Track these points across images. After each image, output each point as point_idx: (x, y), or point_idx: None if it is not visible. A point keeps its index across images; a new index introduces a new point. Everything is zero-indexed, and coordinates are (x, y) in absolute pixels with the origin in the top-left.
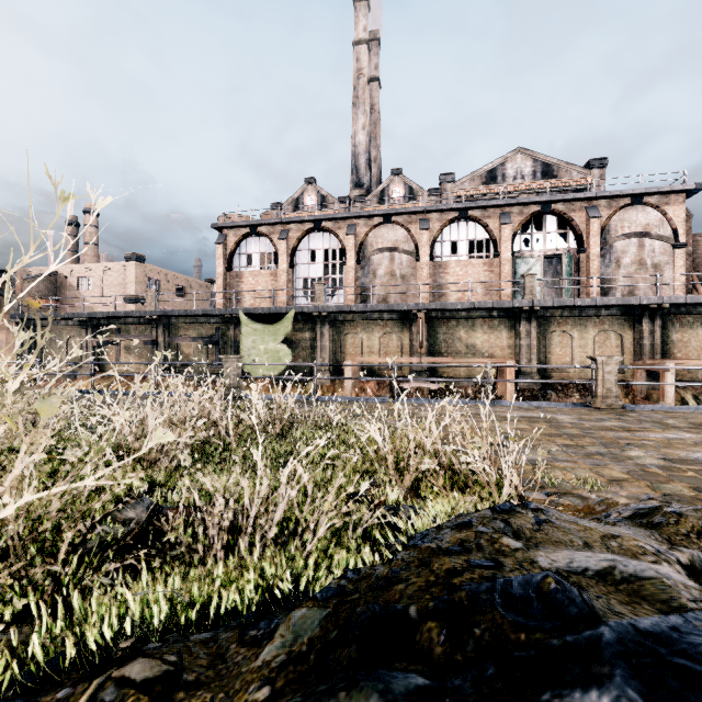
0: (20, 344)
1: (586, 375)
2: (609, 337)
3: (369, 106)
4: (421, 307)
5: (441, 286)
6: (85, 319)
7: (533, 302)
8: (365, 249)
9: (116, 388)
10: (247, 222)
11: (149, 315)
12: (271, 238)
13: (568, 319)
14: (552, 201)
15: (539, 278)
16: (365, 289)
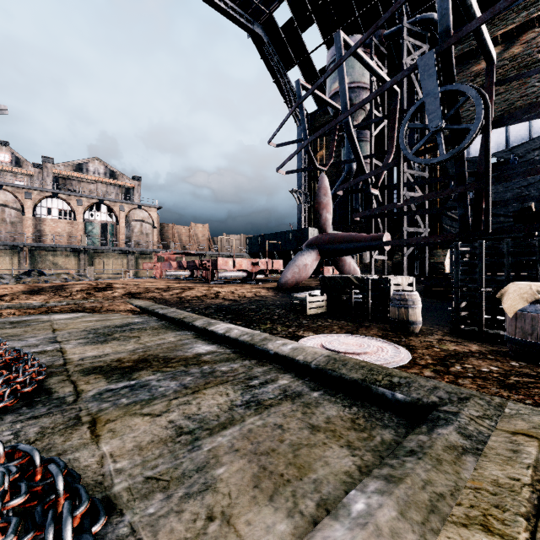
0: None
1: (109, 276)
2: (118, 261)
3: None
4: (26, 245)
5: (41, 231)
6: None
7: (85, 246)
8: None
9: None
10: None
11: None
12: None
13: (102, 254)
14: (104, 199)
15: (98, 233)
16: None
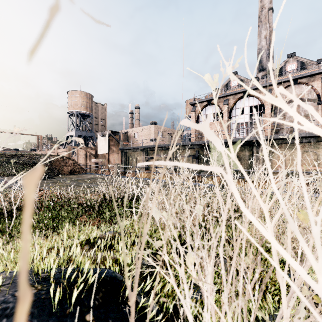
0: (121, 159)
1: None
2: None
3: (268, 24)
4: None
5: None
6: (143, 149)
7: None
8: None
9: (154, 177)
10: (206, 99)
11: (167, 146)
12: (218, 105)
13: None
14: None
15: None
16: (277, 125)
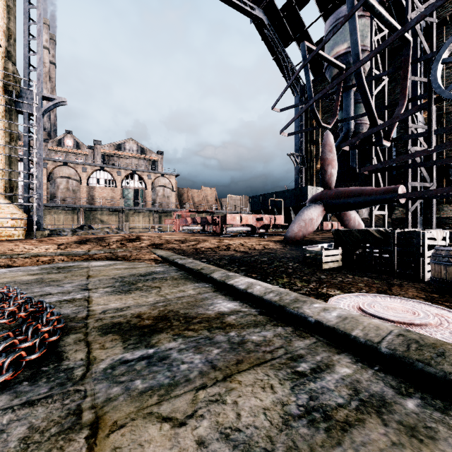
0: None
1: (140, 230)
2: (146, 218)
3: (49, 84)
4: (82, 206)
5: (92, 196)
6: None
7: (122, 207)
8: (53, 175)
9: None
10: None
11: None
12: None
13: (135, 213)
14: (136, 170)
15: (132, 196)
16: (53, 194)
